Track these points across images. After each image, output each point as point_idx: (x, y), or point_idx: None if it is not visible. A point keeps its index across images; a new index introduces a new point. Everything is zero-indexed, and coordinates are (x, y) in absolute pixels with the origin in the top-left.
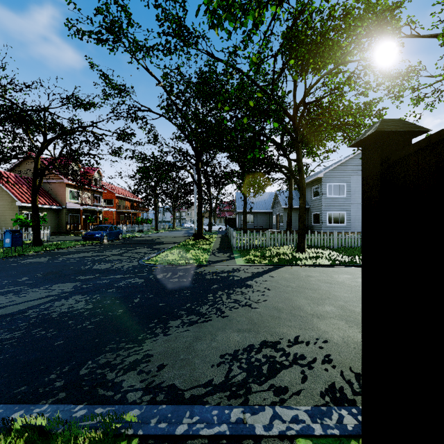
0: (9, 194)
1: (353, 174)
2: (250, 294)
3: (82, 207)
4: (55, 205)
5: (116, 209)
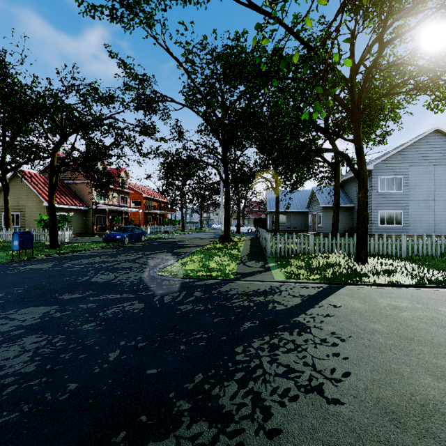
0: (37, 195)
1: (412, 164)
2: (310, 351)
3: (107, 208)
4: (82, 205)
5: (143, 209)
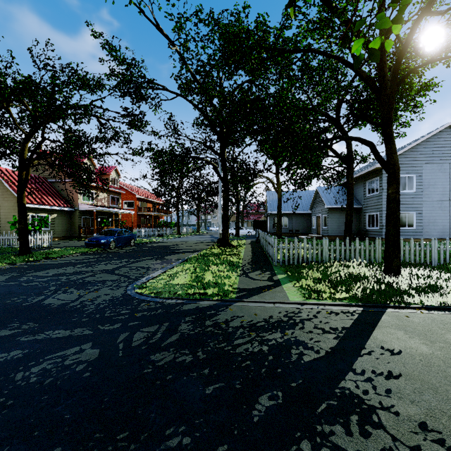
0: (14, 194)
1: (426, 162)
2: None
3: (95, 209)
4: (66, 206)
5: (137, 211)
